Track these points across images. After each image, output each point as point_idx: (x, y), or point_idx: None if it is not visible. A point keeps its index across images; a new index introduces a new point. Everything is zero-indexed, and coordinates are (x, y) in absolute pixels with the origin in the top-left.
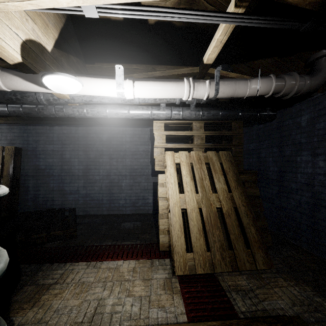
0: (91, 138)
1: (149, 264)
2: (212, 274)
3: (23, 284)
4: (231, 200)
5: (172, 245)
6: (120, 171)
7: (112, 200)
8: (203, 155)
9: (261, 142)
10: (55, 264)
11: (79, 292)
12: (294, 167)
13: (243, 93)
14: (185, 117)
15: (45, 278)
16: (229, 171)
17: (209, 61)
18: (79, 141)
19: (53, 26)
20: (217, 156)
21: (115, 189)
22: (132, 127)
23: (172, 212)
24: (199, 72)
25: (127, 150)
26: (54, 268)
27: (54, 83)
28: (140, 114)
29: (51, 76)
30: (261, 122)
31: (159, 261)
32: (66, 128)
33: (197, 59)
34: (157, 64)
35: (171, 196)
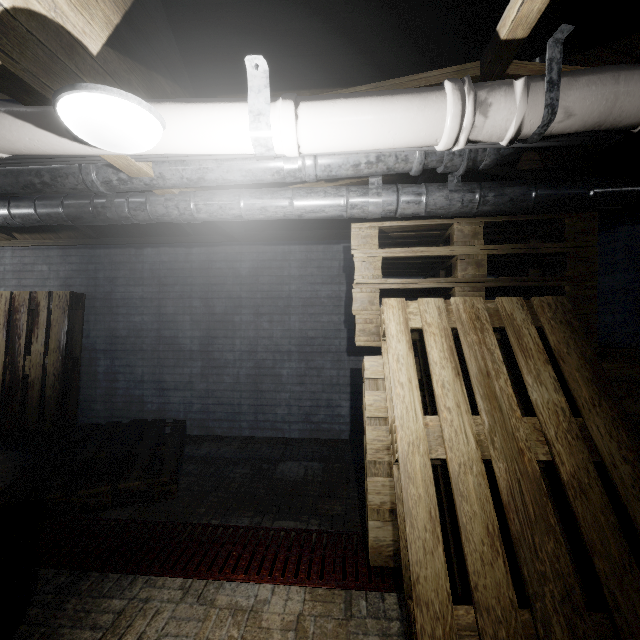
0: (217, 272)
1: (341, 608)
2: None
3: (23, 639)
4: (582, 440)
5: (405, 564)
6: (279, 342)
7: (261, 406)
8: (486, 306)
9: None
10: (111, 576)
11: None
12: None
13: (638, 111)
14: (434, 211)
15: (77, 622)
16: (568, 354)
17: (517, 30)
18: (192, 279)
19: None
20: (526, 309)
21: (267, 383)
22: (304, 243)
23: (406, 469)
24: (480, 76)
25: (292, 295)
26: (107, 589)
27: (83, 119)
28: (319, 208)
29: (71, 96)
30: None
31: (368, 598)
32: (167, 250)
33: (465, 60)
34: (361, 84)
35: (401, 422)
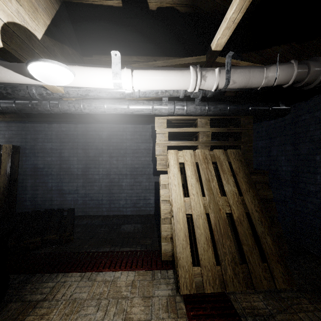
0: (90, 136)
1: (150, 277)
2: (222, 292)
3: (8, 301)
4: (242, 204)
5: (176, 255)
6: (121, 170)
7: (112, 200)
8: (209, 153)
9: (272, 140)
10: (46, 275)
11: (69, 312)
12: (312, 167)
13: (258, 82)
14: (189, 113)
15: (33, 292)
16: (239, 172)
17: (217, 47)
18: (78, 139)
19: (43, 11)
20: (225, 154)
21: (115, 189)
22: (133, 124)
23: (176, 218)
24: (206, 61)
25: (127, 148)
26: (45, 279)
27: (40, 72)
28: (140, 110)
29: (36, 63)
30: (271, 117)
31: (161, 272)
32: (65, 125)
33: (202, 50)
34: (159, 55)
35: (174, 200)
